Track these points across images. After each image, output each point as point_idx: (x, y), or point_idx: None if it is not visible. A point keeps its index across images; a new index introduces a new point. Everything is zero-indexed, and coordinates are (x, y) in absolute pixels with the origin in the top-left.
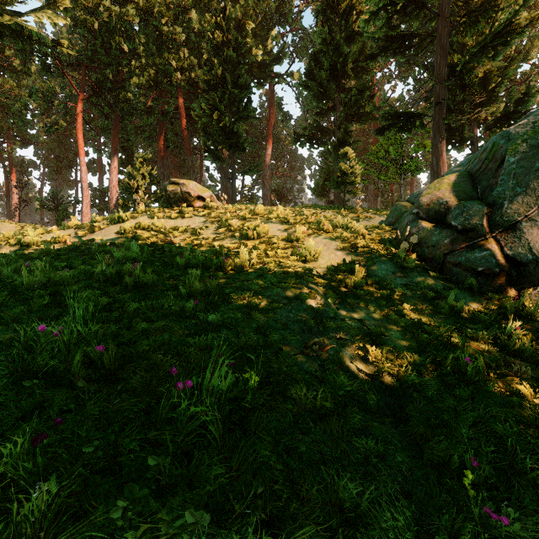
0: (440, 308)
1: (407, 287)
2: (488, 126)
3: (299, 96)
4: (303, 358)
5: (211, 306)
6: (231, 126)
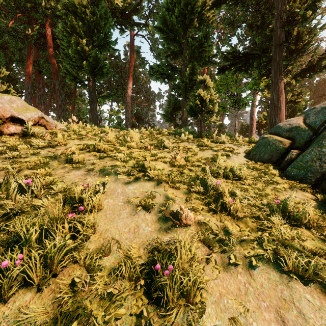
0: None
1: None
2: (295, 75)
3: (152, 46)
4: None
5: None
6: (90, 51)
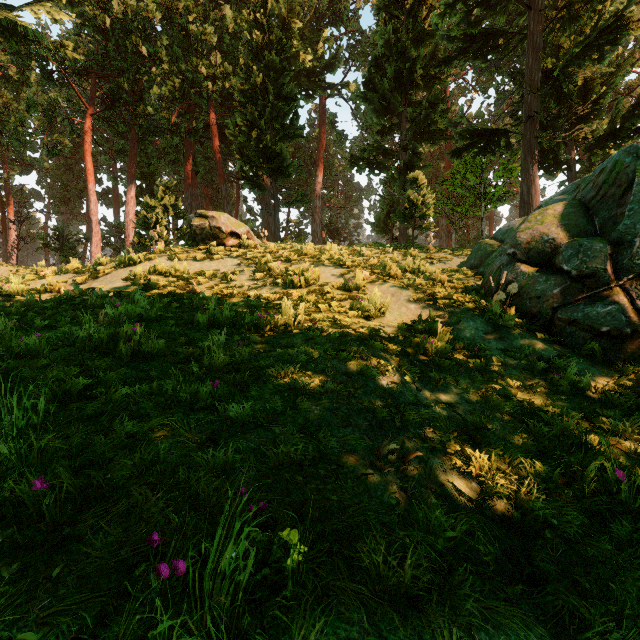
0: (556, 385)
1: (506, 353)
2: (589, 147)
3: (356, 112)
4: (374, 475)
5: (239, 387)
6: (273, 147)
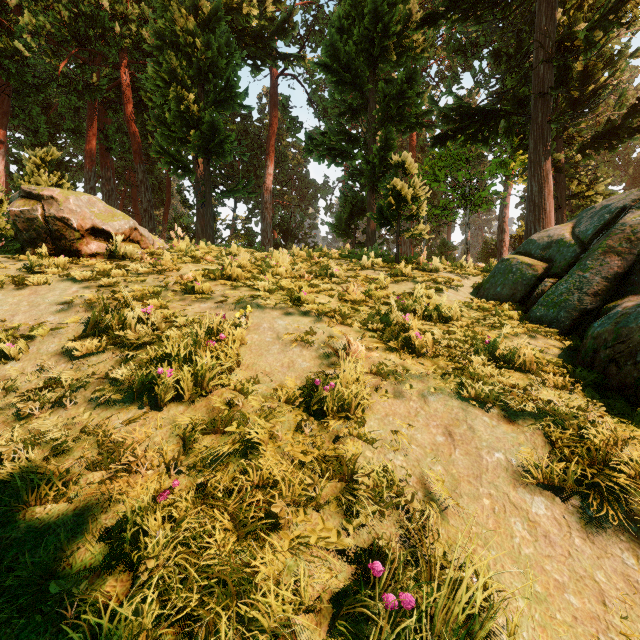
0: None
1: None
2: (582, 146)
3: (312, 96)
4: None
5: None
6: (201, 112)
